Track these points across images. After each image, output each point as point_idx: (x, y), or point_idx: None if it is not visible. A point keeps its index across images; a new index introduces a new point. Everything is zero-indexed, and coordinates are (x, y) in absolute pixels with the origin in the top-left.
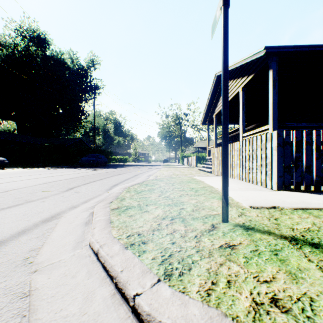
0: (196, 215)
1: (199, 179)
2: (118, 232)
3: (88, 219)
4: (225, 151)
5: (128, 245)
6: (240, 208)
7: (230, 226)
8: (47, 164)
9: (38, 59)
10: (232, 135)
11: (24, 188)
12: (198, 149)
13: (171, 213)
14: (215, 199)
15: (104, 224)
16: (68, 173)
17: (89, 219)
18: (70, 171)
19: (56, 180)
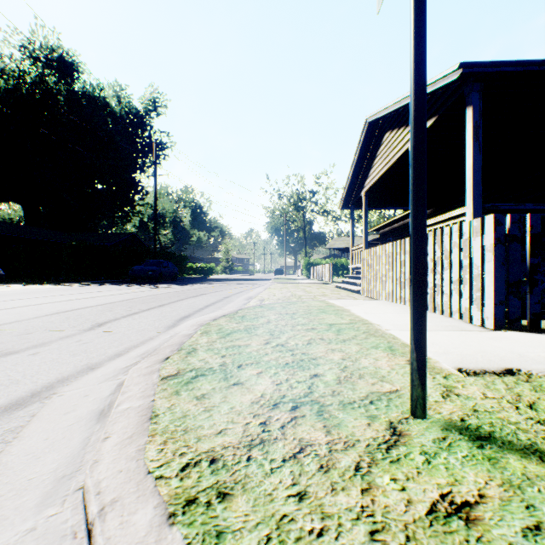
0: (348, 395)
1: (340, 306)
2: (161, 452)
3: (109, 401)
4: (419, 250)
5: (180, 504)
6: (439, 373)
7: (436, 431)
8: (73, 278)
9: (60, 97)
10: (393, 227)
11: (11, 324)
12: (334, 252)
13: (292, 389)
14: (381, 351)
15: (135, 423)
16: (105, 293)
17: (111, 401)
18: (111, 290)
19: (79, 308)
